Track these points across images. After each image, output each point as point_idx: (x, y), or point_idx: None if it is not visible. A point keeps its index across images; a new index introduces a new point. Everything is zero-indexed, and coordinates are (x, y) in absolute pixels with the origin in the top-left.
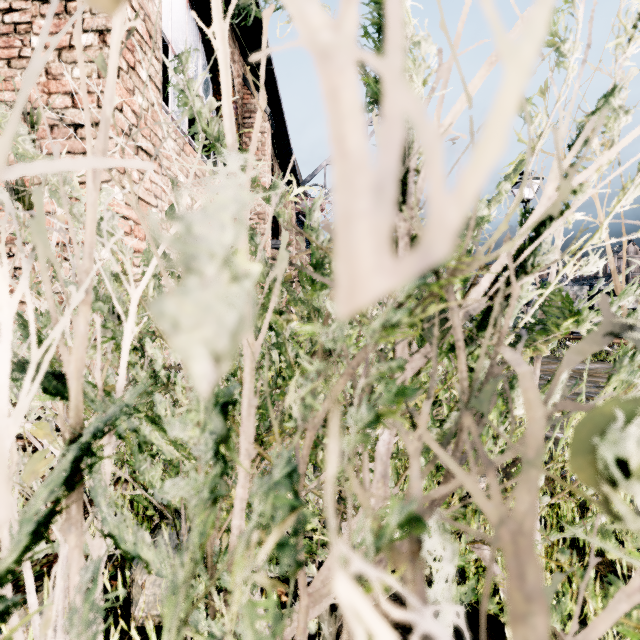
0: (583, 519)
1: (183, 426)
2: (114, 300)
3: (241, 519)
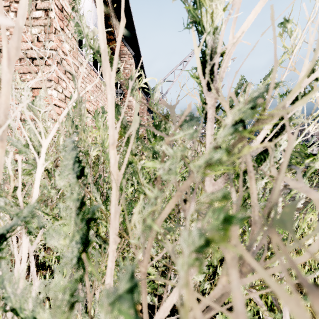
0: (308, 272)
1: (58, 236)
2: (31, 146)
3: (110, 280)
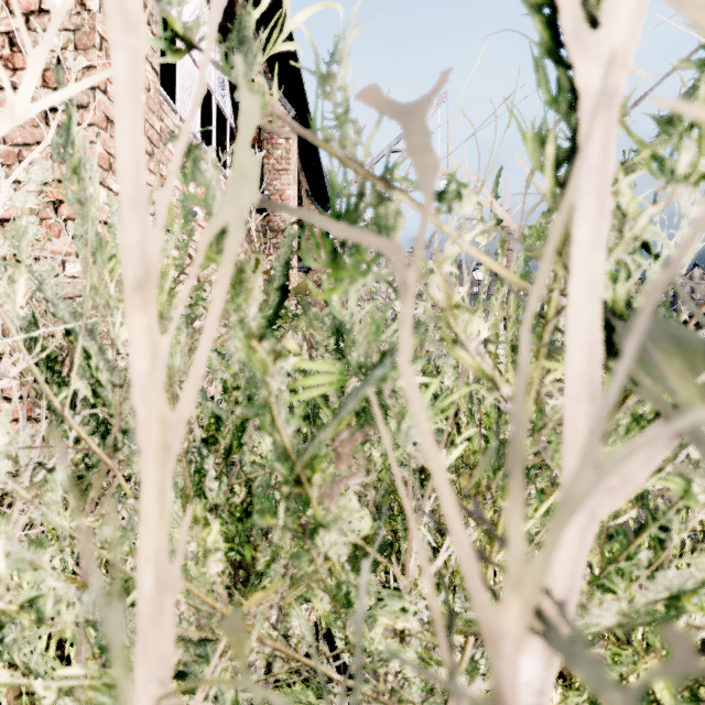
0: None
1: None
2: None
3: None
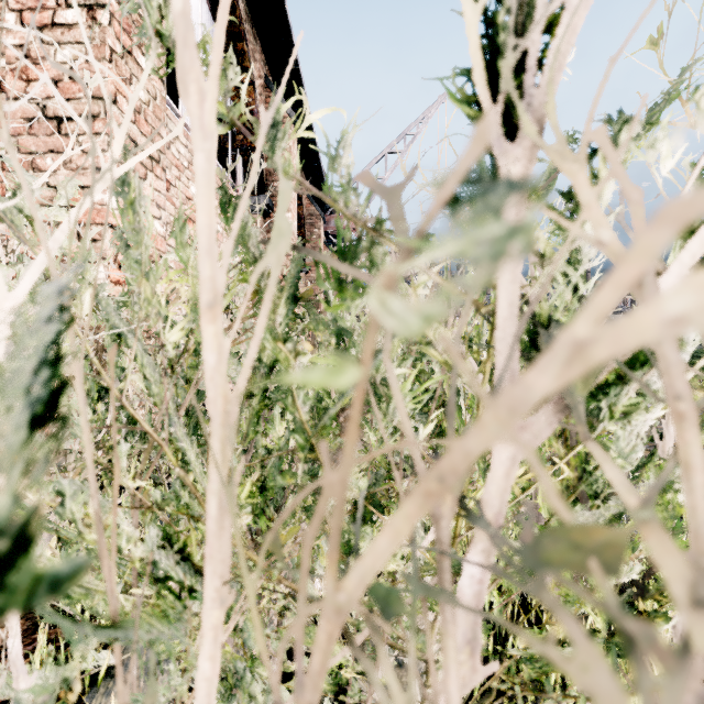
0: None
1: None
2: None
3: None
